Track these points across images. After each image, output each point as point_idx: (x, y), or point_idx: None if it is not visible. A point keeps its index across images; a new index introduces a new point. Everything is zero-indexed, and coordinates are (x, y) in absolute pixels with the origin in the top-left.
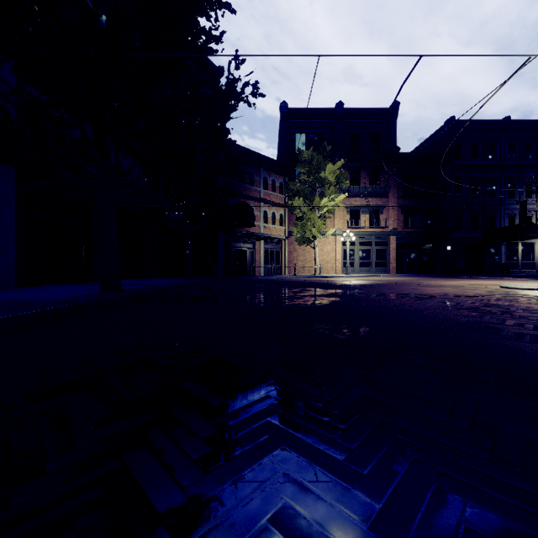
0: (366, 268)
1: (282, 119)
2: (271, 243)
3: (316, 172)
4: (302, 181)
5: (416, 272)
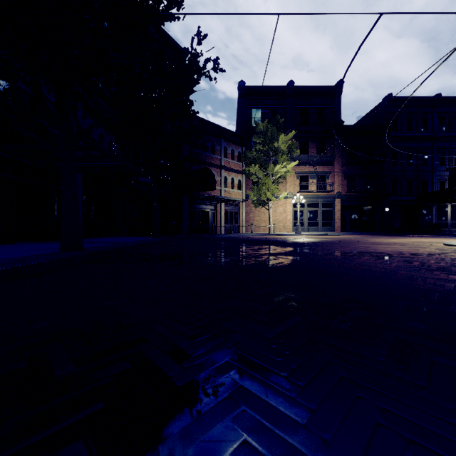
0: (314, 227)
1: (240, 96)
2: (231, 205)
3: (270, 142)
4: (257, 150)
5: (358, 231)
